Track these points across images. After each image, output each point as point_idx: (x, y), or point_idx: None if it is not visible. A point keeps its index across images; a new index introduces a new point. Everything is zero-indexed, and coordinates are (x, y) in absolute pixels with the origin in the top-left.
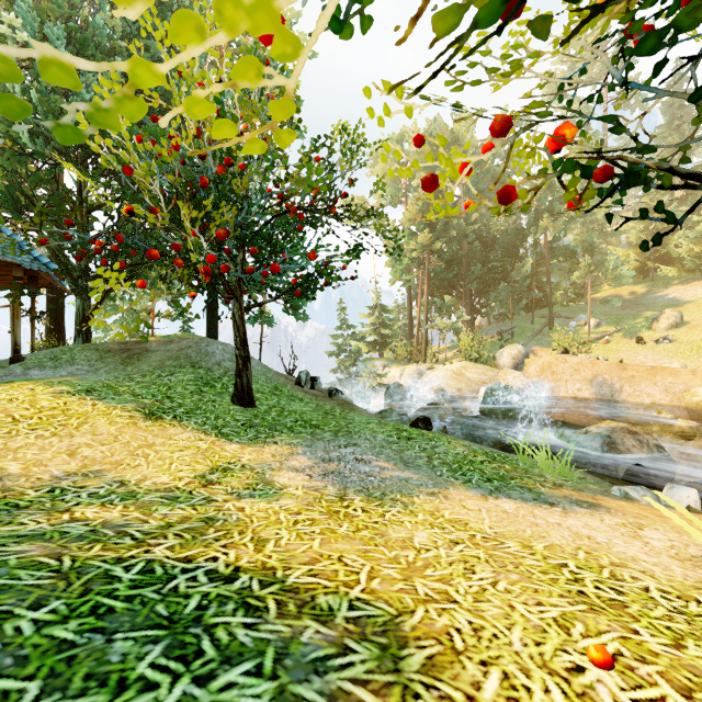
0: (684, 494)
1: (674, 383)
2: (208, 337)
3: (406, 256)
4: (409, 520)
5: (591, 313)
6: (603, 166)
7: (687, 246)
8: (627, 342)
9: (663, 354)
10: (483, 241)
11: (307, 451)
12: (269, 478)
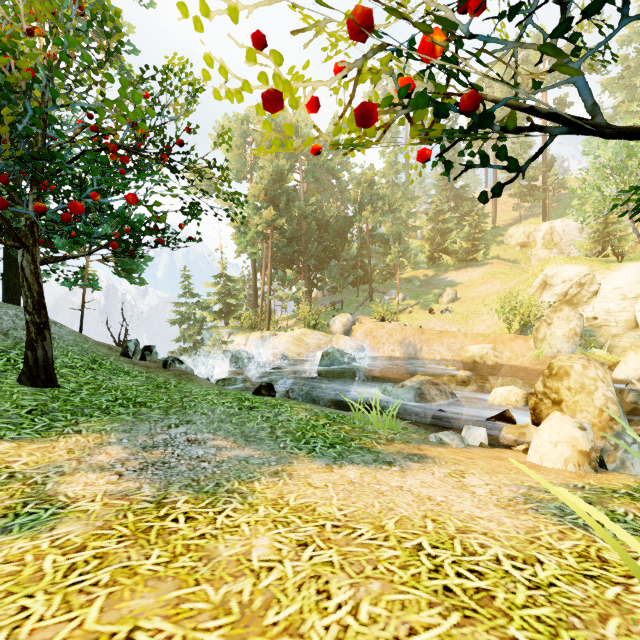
0: (478, 433)
1: (454, 343)
2: (6, 301)
3: (251, 229)
4: (247, 520)
5: (399, 289)
6: (472, 91)
7: (458, 243)
8: (423, 313)
9: (445, 322)
10: (319, 224)
11: (124, 438)
12: (50, 490)
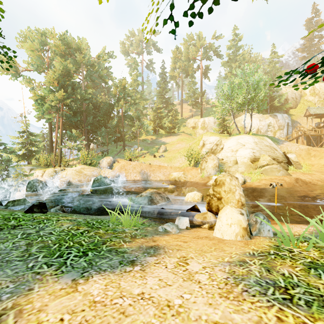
0: (185, 221)
1: (166, 171)
2: None
3: (47, 103)
4: None
5: (139, 145)
6: None
7: (167, 123)
8: (151, 157)
9: (161, 161)
10: (94, 106)
11: None
12: None
